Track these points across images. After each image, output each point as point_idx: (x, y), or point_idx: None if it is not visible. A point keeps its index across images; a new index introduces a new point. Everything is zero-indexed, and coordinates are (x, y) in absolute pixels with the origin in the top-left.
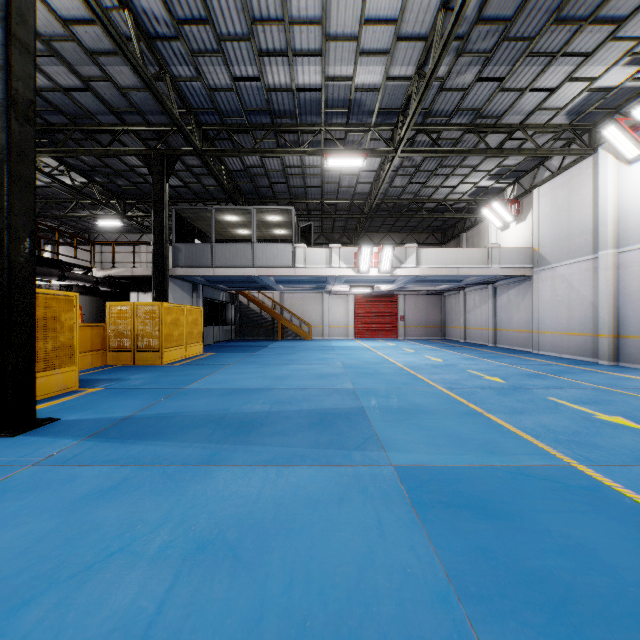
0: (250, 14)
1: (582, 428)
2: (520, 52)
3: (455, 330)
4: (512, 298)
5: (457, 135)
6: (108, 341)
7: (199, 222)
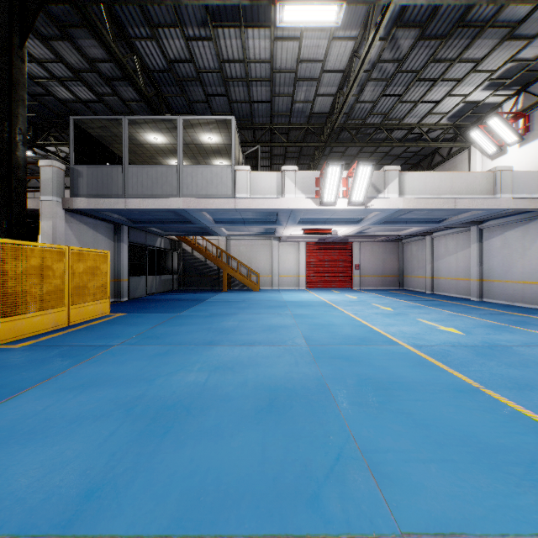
0: None
1: None
2: None
3: (417, 280)
4: (511, 241)
5: None
6: None
7: (117, 146)
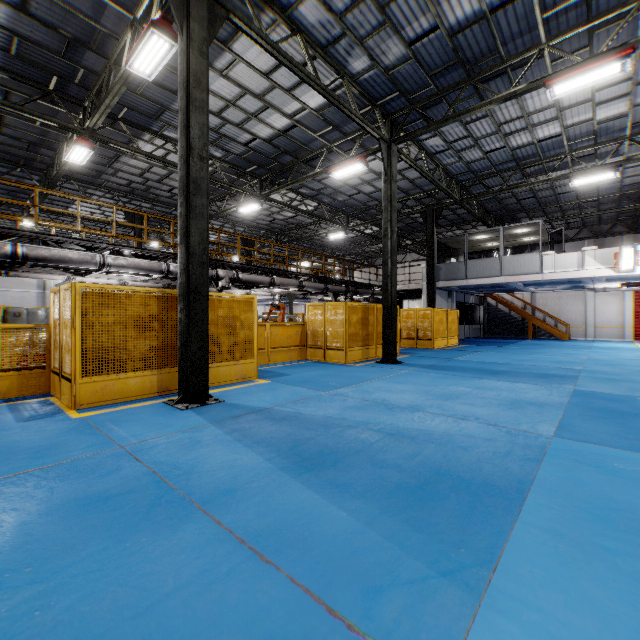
0: (497, 122)
1: None
2: None
3: None
4: None
5: None
6: (401, 332)
7: (454, 244)
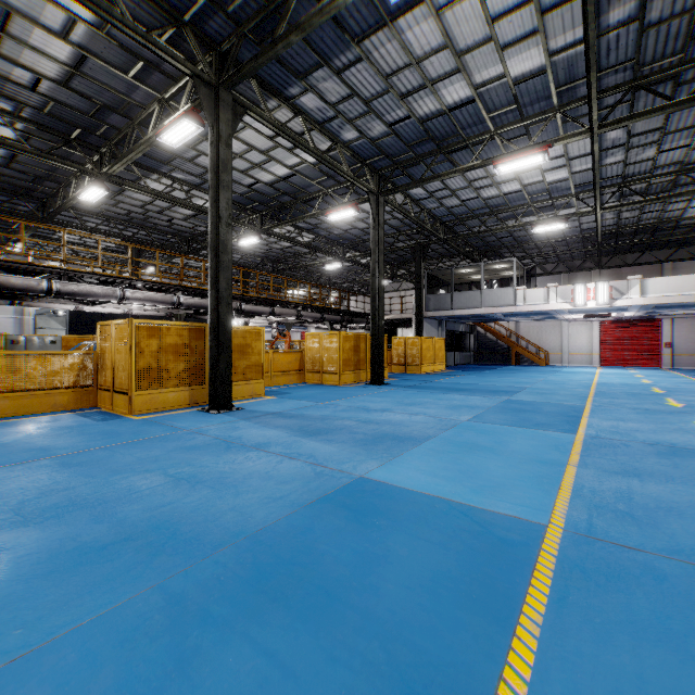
0: (468, 179)
1: (634, 403)
2: (690, 132)
3: None
4: None
5: (671, 177)
6: (392, 359)
7: (443, 276)
